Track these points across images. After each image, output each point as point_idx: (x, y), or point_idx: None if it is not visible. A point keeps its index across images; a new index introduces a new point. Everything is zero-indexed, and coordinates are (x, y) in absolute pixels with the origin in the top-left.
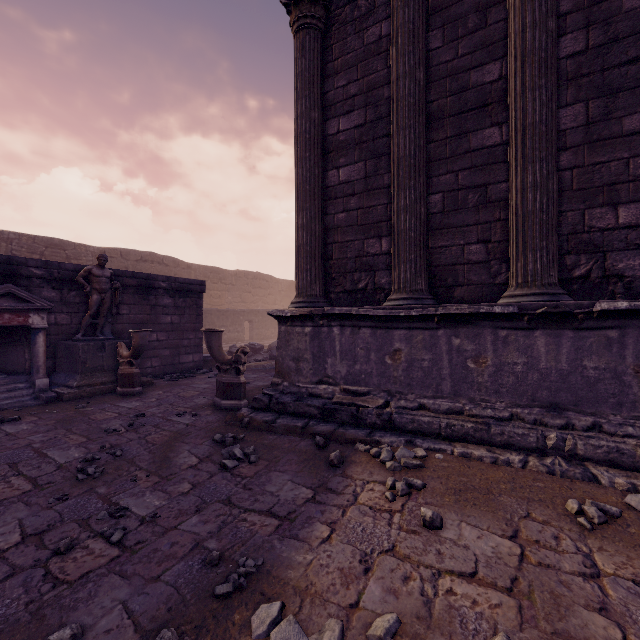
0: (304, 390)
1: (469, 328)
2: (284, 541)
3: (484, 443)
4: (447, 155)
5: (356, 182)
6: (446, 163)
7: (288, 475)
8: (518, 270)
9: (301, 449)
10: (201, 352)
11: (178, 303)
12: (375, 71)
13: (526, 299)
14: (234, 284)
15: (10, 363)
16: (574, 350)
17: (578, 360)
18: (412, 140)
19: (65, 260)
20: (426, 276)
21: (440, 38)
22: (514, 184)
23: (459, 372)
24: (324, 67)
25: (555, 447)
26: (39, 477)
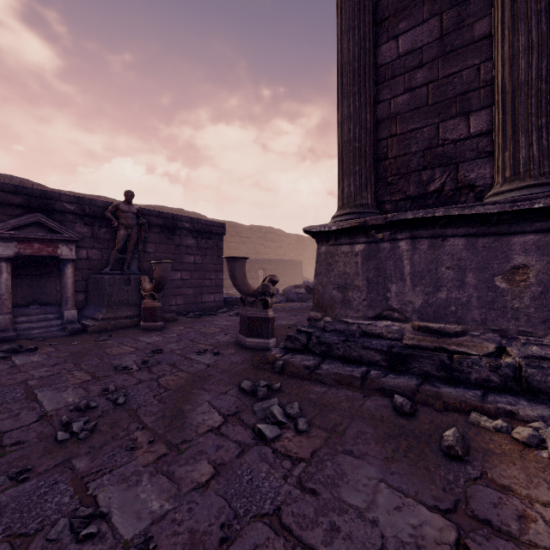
0: (355, 327)
1: None
2: None
3: None
4: None
5: (425, 47)
6: None
7: (372, 467)
8: None
9: (372, 414)
10: (222, 292)
11: (200, 244)
12: None
13: None
14: (249, 237)
15: (44, 294)
16: None
17: None
18: None
19: None
20: None
21: None
22: None
23: None
24: None
25: None
26: (9, 432)
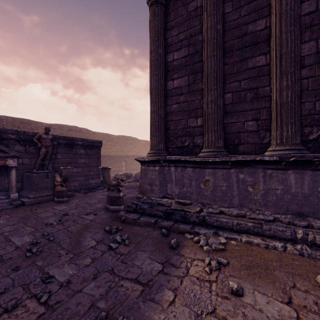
0: (155, 201)
1: (249, 168)
2: (146, 303)
3: (259, 235)
4: (235, 71)
5: (183, 87)
6: (234, 76)
7: (147, 254)
8: (277, 136)
9: (154, 236)
10: (100, 178)
11: (88, 152)
12: (194, 26)
13: (283, 152)
14: (117, 142)
15: None
16: (312, 182)
17: (315, 188)
18: (215, 63)
19: (30, 130)
20: (223, 139)
21: (231, 7)
22: (275, 87)
23: (243, 193)
24: (165, 25)
25: (302, 239)
26: (4, 255)
